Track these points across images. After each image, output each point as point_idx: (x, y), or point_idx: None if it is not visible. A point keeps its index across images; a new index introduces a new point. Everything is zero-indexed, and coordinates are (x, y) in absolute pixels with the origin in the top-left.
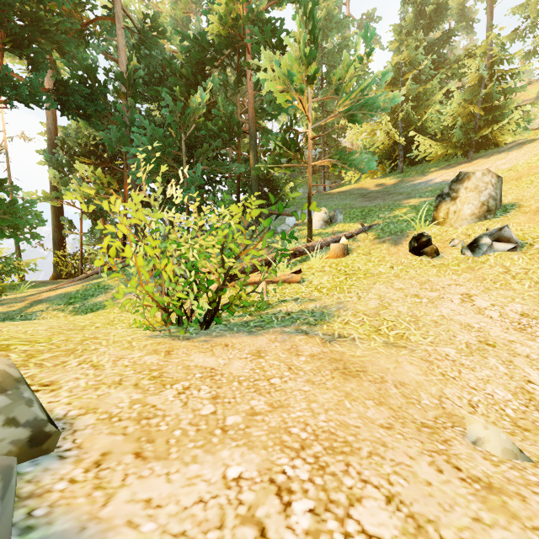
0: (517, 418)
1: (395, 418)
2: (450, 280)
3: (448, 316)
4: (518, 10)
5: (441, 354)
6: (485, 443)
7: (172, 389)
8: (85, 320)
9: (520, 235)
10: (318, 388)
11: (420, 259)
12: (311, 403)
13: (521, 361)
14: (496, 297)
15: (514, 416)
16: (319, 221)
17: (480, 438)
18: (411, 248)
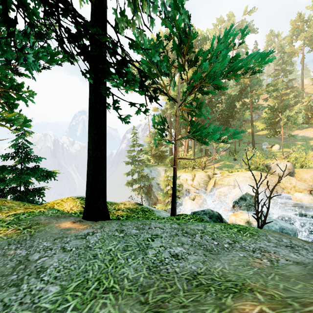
0: None
1: None
2: None
3: None
4: None
5: None
6: None
7: None
8: None
9: None
10: None
11: None
12: None
13: None
14: None
15: None
16: (278, 148)
17: None
18: None
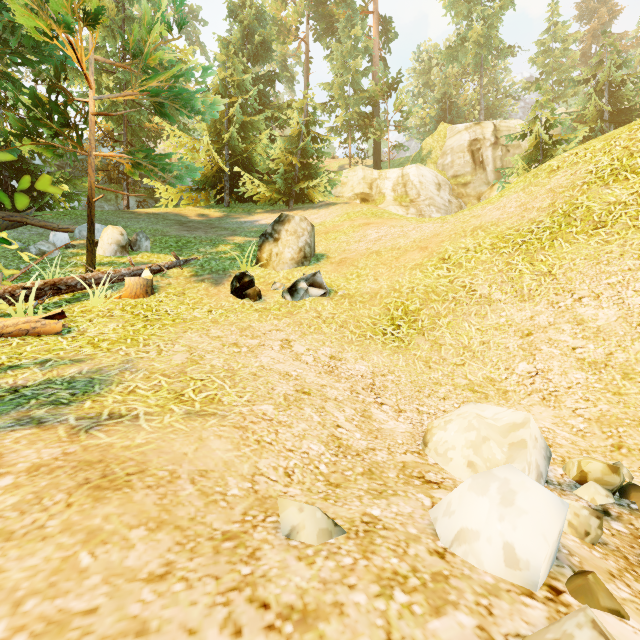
0: (330, 474)
1: (181, 544)
2: (272, 325)
3: (268, 365)
4: (326, 87)
5: (258, 414)
6: (300, 532)
7: None
8: None
9: (329, 282)
10: (19, 546)
11: (243, 303)
12: None
13: (331, 405)
14: (311, 342)
15: (328, 472)
16: (111, 245)
17: (295, 527)
18: (233, 289)
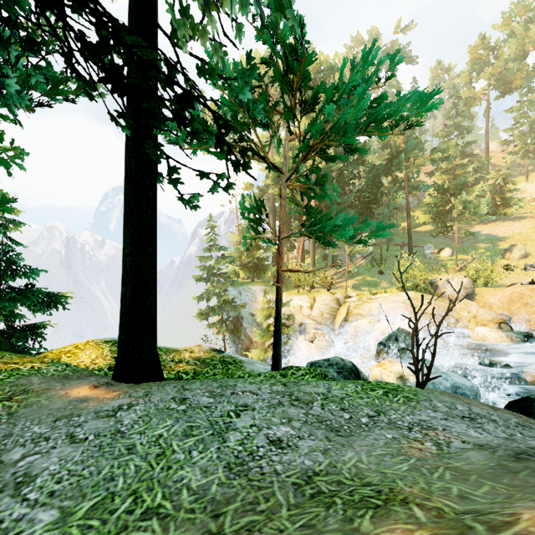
0: None
1: None
2: (523, 278)
3: None
4: (506, 130)
5: None
6: None
7: None
8: None
9: None
10: None
11: (508, 272)
12: None
13: None
14: None
15: None
16: (449, 254)
17: None
18: (504, 268)
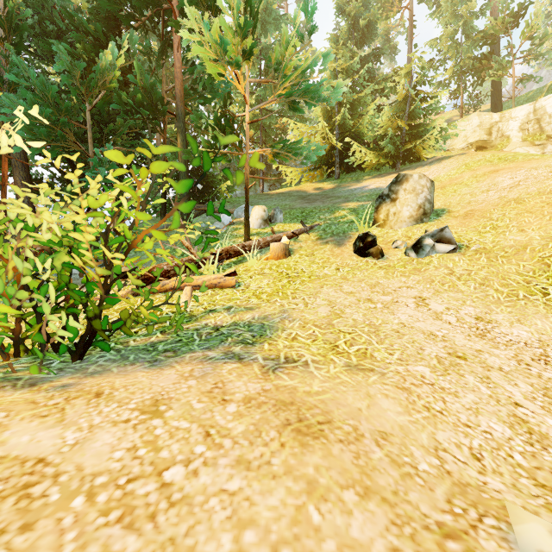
0: (533, 470)
1: (397, 525)
2: (400, 282)
3: (408, 323)
4: (432, 43)
5: (416, 376)
6: None
7: None
8: None
9: (456, 237)
10: (258, 479)
11: (366, 261)
12: (242, 532)
13: (498, 376)
14: (448, 300)
15: (528, 465)
16: (258, 220)
17: None
18: (356, 249)
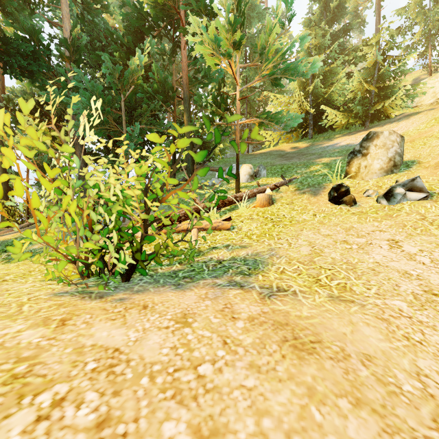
0: None
1: (388, 433)
2: (373, 226)
3: (383, 262)
4: (400, 12)
5: (394, 309)
6: None
7: (29, 408)
8: (1, 270)
9: (427, 186)
10: (267, 381)
11: (340, 208)
12: (261, 419)
13: None
14: (421, 243)
15: None
16: (245, 176)
17: None
18: (331, 198)
